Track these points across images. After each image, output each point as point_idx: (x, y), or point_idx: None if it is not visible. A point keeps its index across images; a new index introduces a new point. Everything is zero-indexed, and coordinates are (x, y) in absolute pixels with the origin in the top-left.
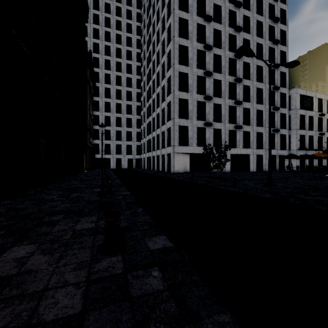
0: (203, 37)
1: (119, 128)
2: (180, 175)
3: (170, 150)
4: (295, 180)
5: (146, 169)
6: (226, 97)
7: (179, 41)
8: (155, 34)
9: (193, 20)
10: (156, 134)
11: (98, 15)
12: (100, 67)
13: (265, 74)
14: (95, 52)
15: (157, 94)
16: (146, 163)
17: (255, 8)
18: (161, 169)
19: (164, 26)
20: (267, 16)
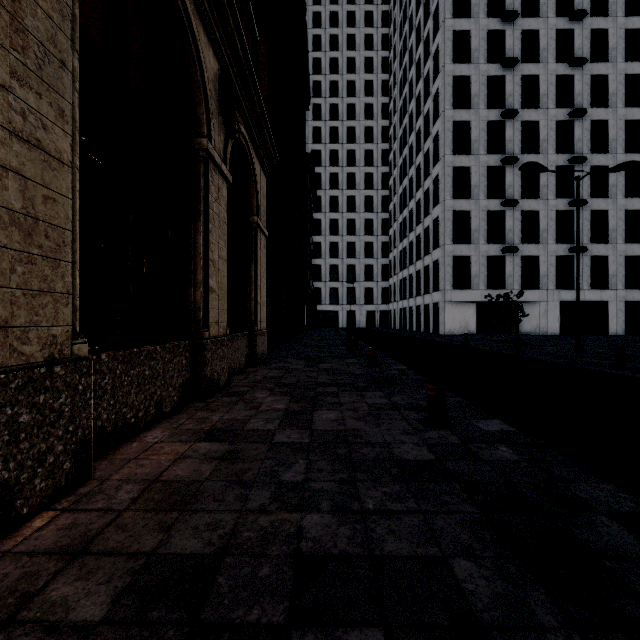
0: (501, 95)
1: (352, 261)
2: (451, 338)
3: (438, 297)
4: None
5: (398, 329)
6: (549, 196)
7: (454, 116)
8: (413, 100)
9: (481, 72)
10: (415, 269)
11: (319, 81)
12: (322, 165)
13: None
14: (314, 141)
15: (417, 202)
16: (399, 319)
17: (623, 7)
18: (424, 329)
19: (429, 89)
20: None
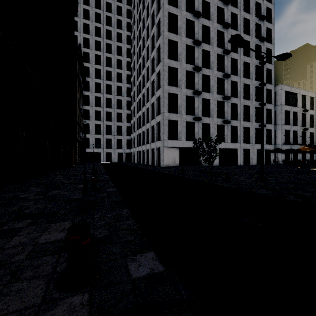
0: (192, 32)
1: (109, 123)
2: (169, 169)
3: (160, 144)
4: (285, 174)
5: (136, 163)
6: (214, 92)
7: (169, 36)
8: (144, 30)
9: (183, 15)
10: (146, 128)
11: (88, 10)
12: (90, 62)
13: (252, 70)
14: (85, 46)
15: (147, 89)
16: (136, 157)
17: (243, 6)
18: (151, 163)
19: (154, 22)
20: (254, 14)
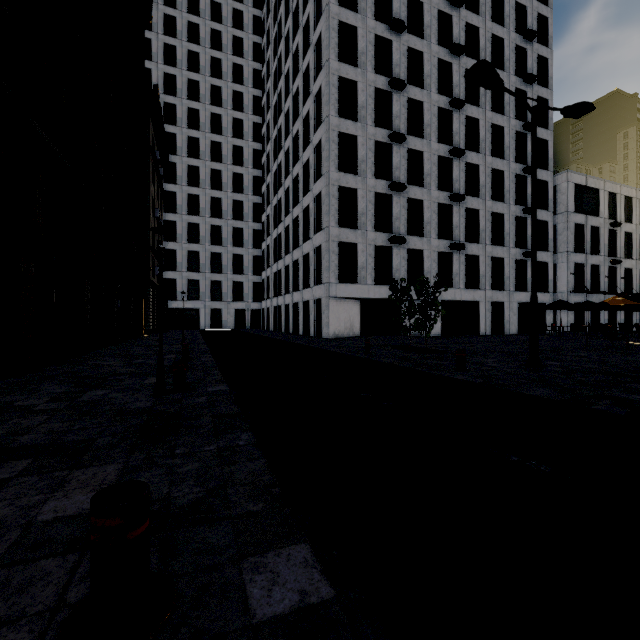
0: (388, 63)
1: (217, 249)
2: (340, 343)
3: (321, 292)
4: (580, 354)
5: (272, 330)
6: (432, 186)
7: (339, 70)
8: (289, 57)
9: (368, 28)
10: (292, 259)
11: (173, 17)
12: (178, 124)
13: (508, 142)
14: (167, 92)
15: (294, 179)
16: (273, 319)
17: (490, 11)
18: (303, 332)
19: (309, 41)
20: (512, 27)
